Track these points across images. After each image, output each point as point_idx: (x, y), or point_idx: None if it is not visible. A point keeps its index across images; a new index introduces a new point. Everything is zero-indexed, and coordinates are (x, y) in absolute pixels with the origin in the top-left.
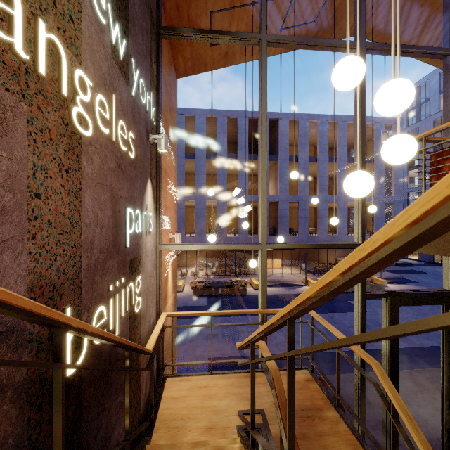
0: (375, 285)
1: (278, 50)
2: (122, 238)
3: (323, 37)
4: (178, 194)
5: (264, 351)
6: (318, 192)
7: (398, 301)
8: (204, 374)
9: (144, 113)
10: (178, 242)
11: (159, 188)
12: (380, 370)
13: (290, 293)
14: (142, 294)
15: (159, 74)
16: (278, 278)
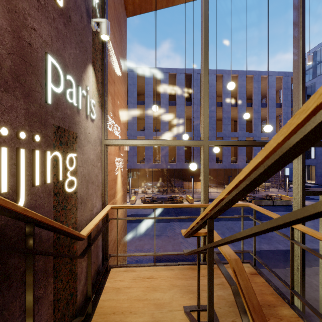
0: (284, 201)
1: None
2: (38, 86)
3: None
4: (131, 131)
5: (216, 239)
6: (238, 130)
7: None
8: (148, 265)
9: None
10: (126, 149)
11: (104, 85)
12: None
13: None
14: (79, 177)
15: None
16: None
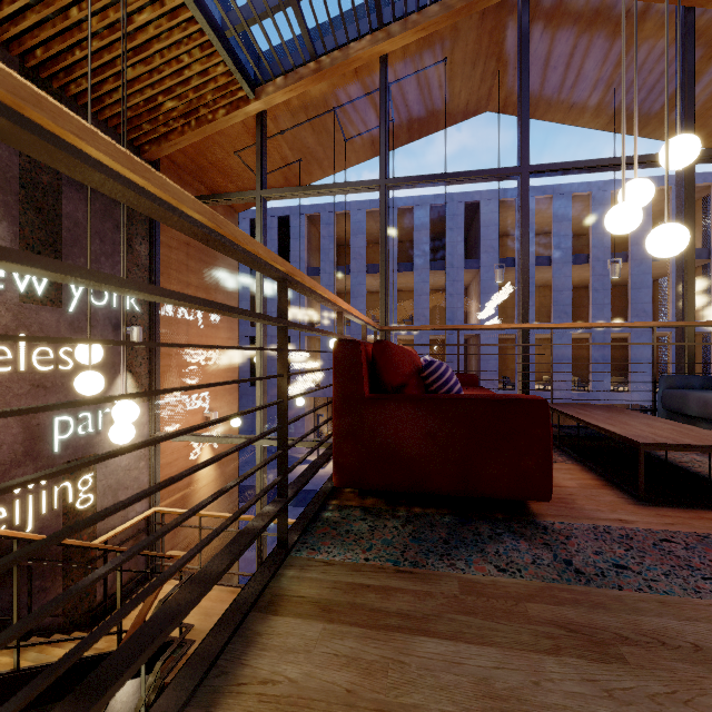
0: None
1: (363, 158)
2: (47, 445)
3: (425, 129)
4: (325, 327)
5: None
6: (553, 317)
7: None
8: None
9: (108, 312)
10: None
11: (152, 374)
12: None
13: None
14: (101, 490)
15: (152, 251)
16: None
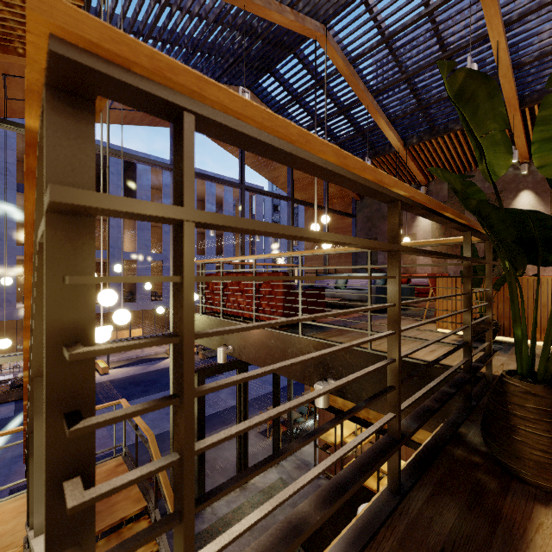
0: None
1: (111, 121)
2: None
3: (161, 123)
4: None
5: None
6: None
7: (205, 374)
8: None
9: None
10: None
11: None
12: (152, 438)
13: (148, 371)
14: None
15: None
16: (136, 354)
